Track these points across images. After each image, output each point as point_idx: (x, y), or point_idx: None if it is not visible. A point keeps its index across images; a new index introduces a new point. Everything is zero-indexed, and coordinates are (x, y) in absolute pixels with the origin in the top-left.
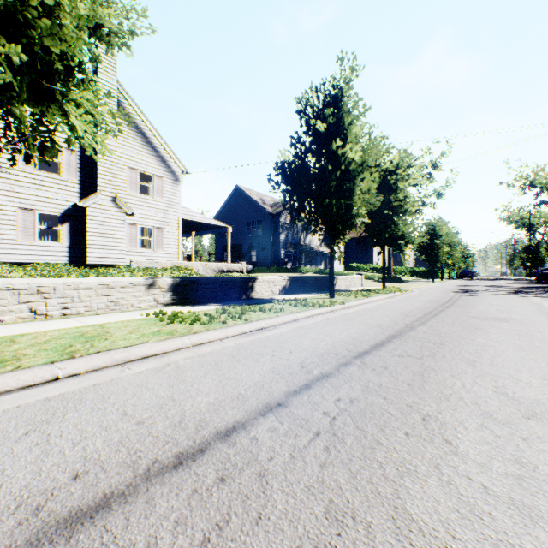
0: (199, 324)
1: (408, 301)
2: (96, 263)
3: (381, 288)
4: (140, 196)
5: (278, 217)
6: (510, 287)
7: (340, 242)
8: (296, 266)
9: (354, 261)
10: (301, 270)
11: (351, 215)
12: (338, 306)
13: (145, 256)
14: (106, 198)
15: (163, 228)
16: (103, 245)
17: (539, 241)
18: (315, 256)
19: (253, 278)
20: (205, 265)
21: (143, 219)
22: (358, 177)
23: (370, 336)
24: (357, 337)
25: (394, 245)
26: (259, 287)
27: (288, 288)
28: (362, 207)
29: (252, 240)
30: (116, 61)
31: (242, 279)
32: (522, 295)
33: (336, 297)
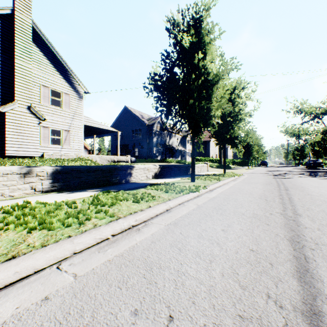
0: (44, 229)
1: (249, 184)
2: (13, 155)
3: (221, 172)
4: (52, 107)
5: (152, 126)
6: (298, 171)
7: (200, 138)
8: (163, 158)
9: (199, 155)
10: (167, 160)
11: (210, 115)
12: (203, 191)
13: (55, 150)
14: (22, 106)
15: (69, 130)
16: (19, 141)
17: (304, 144)
18: (175, 152)
19: (131, 166)
20: (101, 157)
21: (54, 124)
22: (215, 85)
23: (269, 244)
24: (254, 247)
25: (231, 143)
26: (136, 173)
27: (159, 173)
28: (218, 109)
29: (135, 141)
30: (31, 5)
31: (122, 167)
32: (319, 178)
33: (196, 181)
